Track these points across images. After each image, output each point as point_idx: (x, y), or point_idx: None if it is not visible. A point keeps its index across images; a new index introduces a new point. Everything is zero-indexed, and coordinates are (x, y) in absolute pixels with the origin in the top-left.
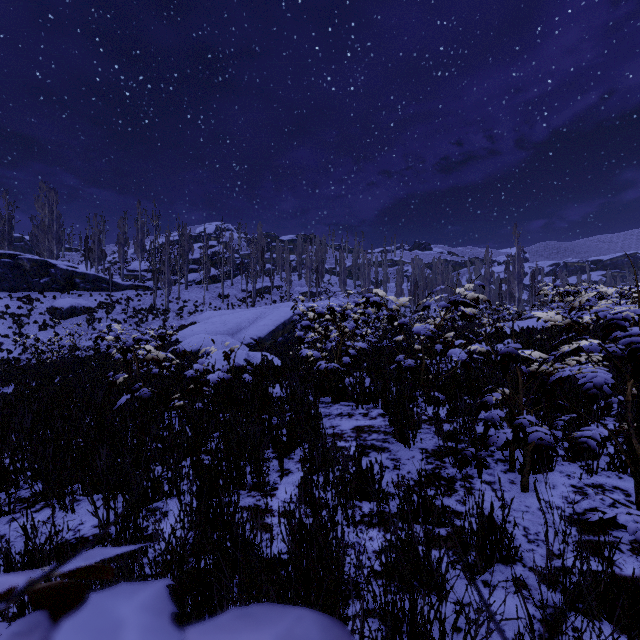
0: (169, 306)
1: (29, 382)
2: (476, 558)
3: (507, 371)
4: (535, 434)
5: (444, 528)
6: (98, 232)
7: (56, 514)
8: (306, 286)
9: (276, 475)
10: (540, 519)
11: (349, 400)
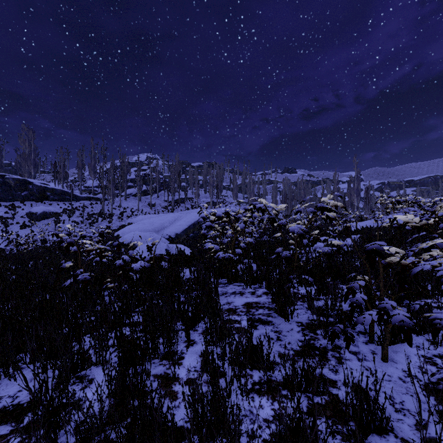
0: (113, 212)
1: (10, 266)
2: (355, 432)
3: (374, 264)
4: (397, 317)
5: (322, 396)
6: (63, 159)
7: (1, 381)
8: (209, 198)
9: (183, 345)
10: (402, 388)
11: (240, 281)
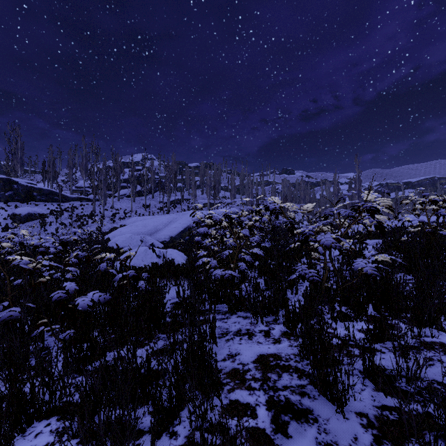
0: (105, 213)
1: None
2: None
3: None
4: None
5: None
6: (52, 158)
7: None
8: (207, 199)
9: None
10: None
11: (246, 309)
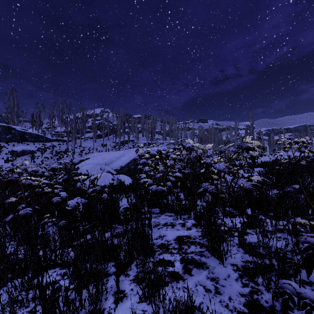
0: (75, 150)
1: None
2: None
3: None
4: None
5: None
6: (38, 112)
7: None
8: (146, 140)
9: (112, 300)
10: None
11: (171, 211)
